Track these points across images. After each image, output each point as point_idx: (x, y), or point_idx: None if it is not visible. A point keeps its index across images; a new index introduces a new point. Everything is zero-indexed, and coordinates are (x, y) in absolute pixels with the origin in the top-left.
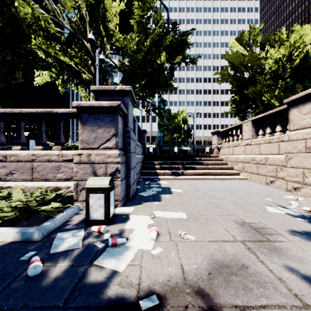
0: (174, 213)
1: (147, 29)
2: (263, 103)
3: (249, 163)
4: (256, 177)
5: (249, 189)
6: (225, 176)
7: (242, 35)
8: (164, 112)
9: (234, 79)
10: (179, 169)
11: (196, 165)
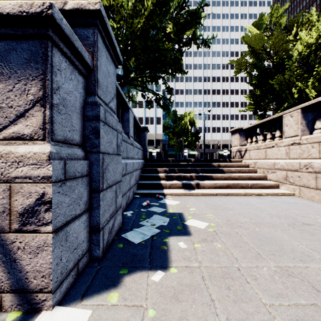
0: None
1: None
2: (291, 96)
3: (298, 171)
4: (314, 193)
5: None
6: (260, 190)
7: (261, 18)
8: (171, 105)
9: (256, 67)
10: (192, 179)
11: (214, 173)
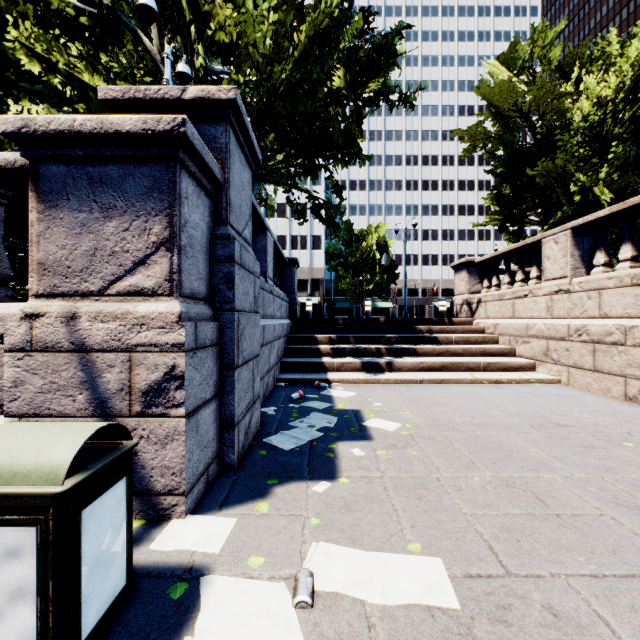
0: (397, 560)
1: (299, 9)
2: (569, 198)
3: (566, 340)
4: (591, 379)
5: (593, 418)
6: (500, 374)
7: (515, 48)
8: (341, 217)
9: (502, 144)
10: (379, 354)
11: (420, 344)
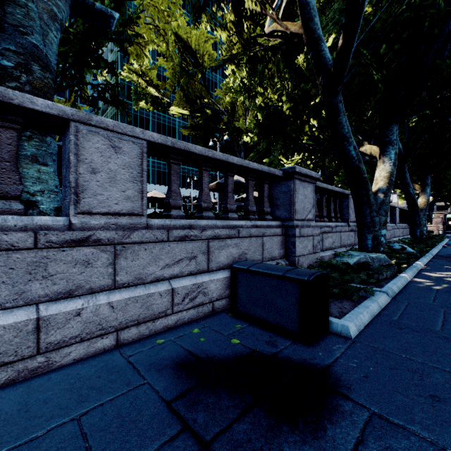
0: None
1: None
2: None
3: None
4: None
5: None
6: None
7: None
8: None
9: None
10: None
11: None
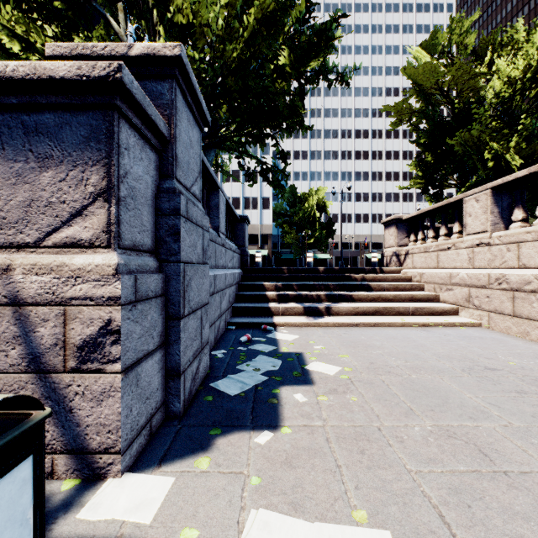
0: (342, 534)
1: None
2: (483, 164)
3: (487, 288)
4: (511, 323)
5: (518, 361)
6: (427, 318)
7: (435, 36)
8: (285, 180)
9: (425, 117)
10: (319, 300)
11: (356, 291)
